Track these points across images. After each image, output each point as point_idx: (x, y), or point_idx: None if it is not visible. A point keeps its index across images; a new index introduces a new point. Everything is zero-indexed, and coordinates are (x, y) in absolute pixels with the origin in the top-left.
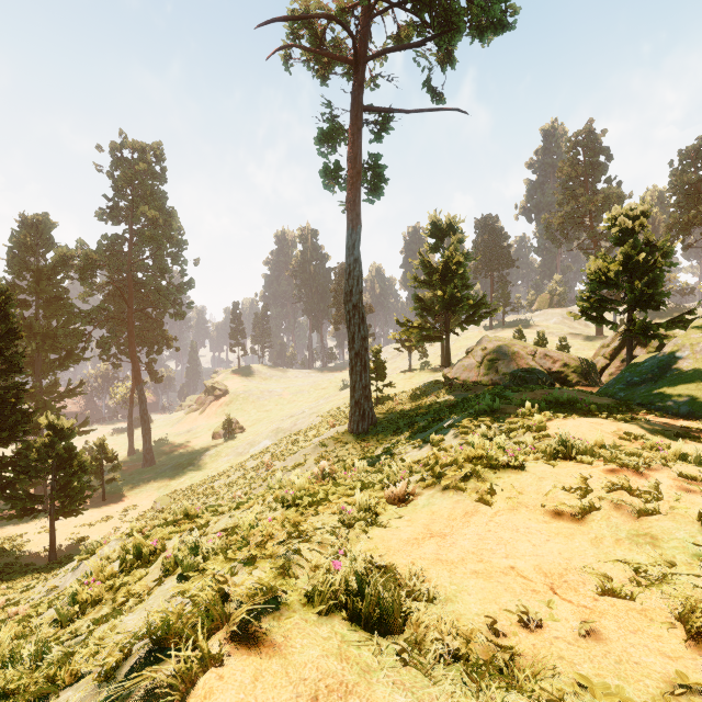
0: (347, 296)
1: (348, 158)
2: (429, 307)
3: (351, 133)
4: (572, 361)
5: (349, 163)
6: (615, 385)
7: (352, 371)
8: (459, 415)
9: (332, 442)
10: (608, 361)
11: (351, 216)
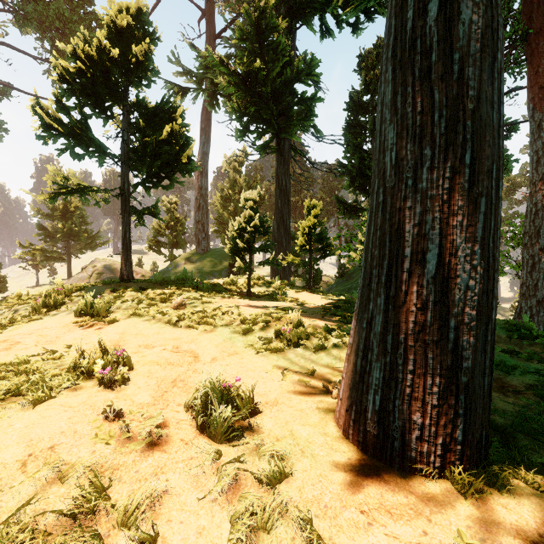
0: None
1: None
2: (53, 235)
3: None
4: (147, 273)
5: None
6: None
7: None
8: None
9: None
10: None
11: None
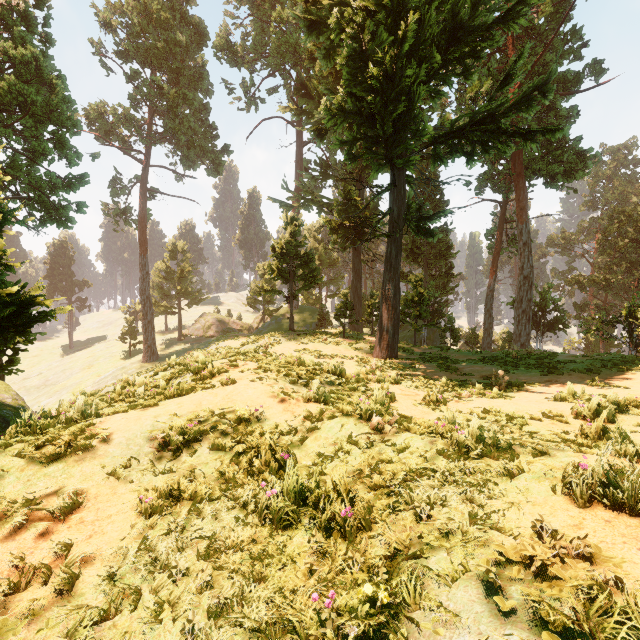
0: (142, 292)
1: (139, 215)
2: (168, 293)
3: (141, 202)
4: (244, 325)
5: (140, 219)
6: (258, 331)
7: (146, 331)
8: (213, 342)
9: (137, 368)
10: (258, 325)
11: (143, 249)
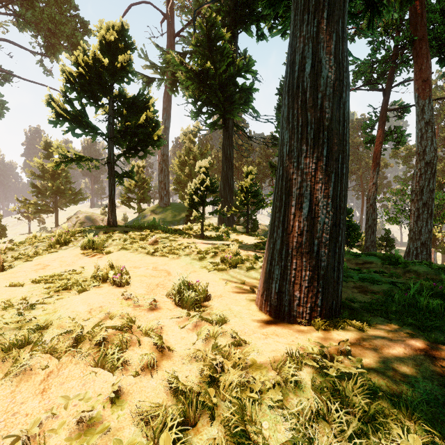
0: None
1: None
2: (43, 192)
3: None
4: (119, 223)
5: None
6: None
7: None
8: None
9: None
10: None
11: None
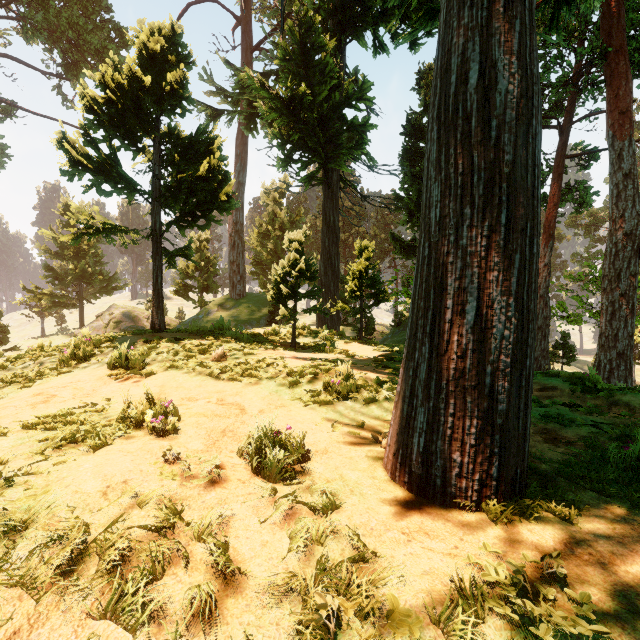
0: None
1: None
2: (62, 277)
3: None
4: (173, 322)
5: None
6: None
7: None
8: None
9: None
10: None
11: None
